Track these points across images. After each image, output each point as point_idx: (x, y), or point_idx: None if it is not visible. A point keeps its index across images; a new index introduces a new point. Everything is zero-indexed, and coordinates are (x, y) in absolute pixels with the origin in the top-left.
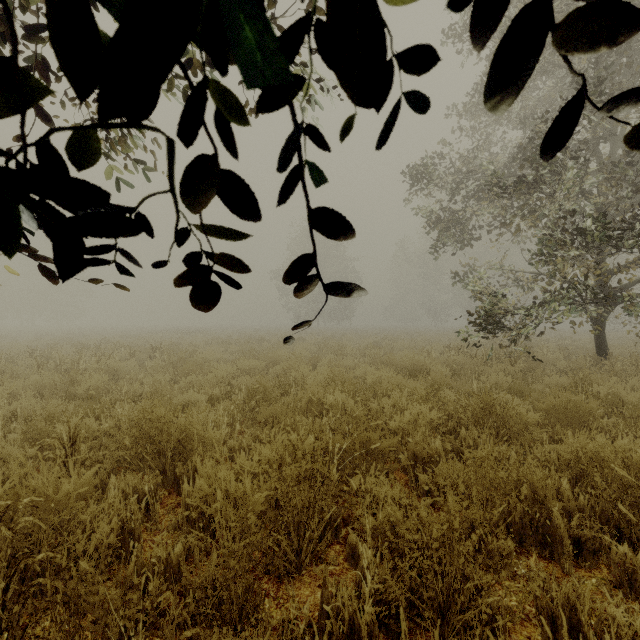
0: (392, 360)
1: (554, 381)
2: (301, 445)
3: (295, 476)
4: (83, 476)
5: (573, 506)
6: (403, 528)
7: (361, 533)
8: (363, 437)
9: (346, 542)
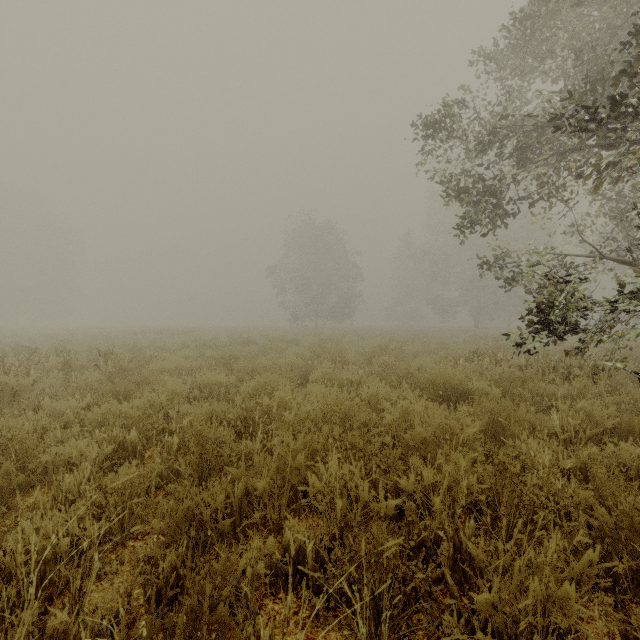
0: (412, 373)
1: None
2: None
3: None
4: None
5: None
6: None
7: None
8: None
9: None
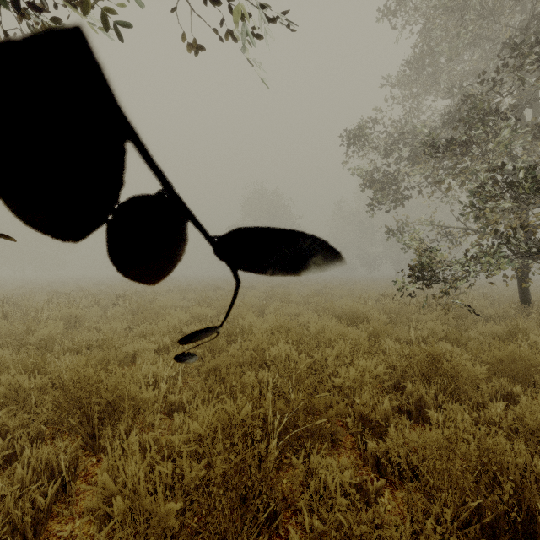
0: (333, 308)
1: (487, 329)
2: (237, 414)
3: (220, 477)
4: None
5: None
6: None
7: (305, 533)
8: (307, 403)
9: (287, 534)
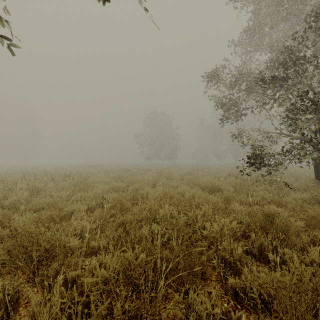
0: (199, 182)
1: (298, 196)
2: (135, 260)
3: None
4: None
5: None
6: None
7: None
8: (185, 252)
9: None
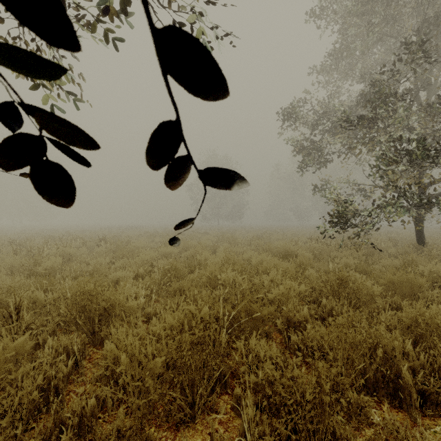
0: (270, 247)
1: (388, 262)
2: (198, 313)
3: (189, 342)
4: (16, 341)
5: (417, 364)
6: (279, 387)
7: (245, 387)
8: (247, 307)
9: (233, 392)
